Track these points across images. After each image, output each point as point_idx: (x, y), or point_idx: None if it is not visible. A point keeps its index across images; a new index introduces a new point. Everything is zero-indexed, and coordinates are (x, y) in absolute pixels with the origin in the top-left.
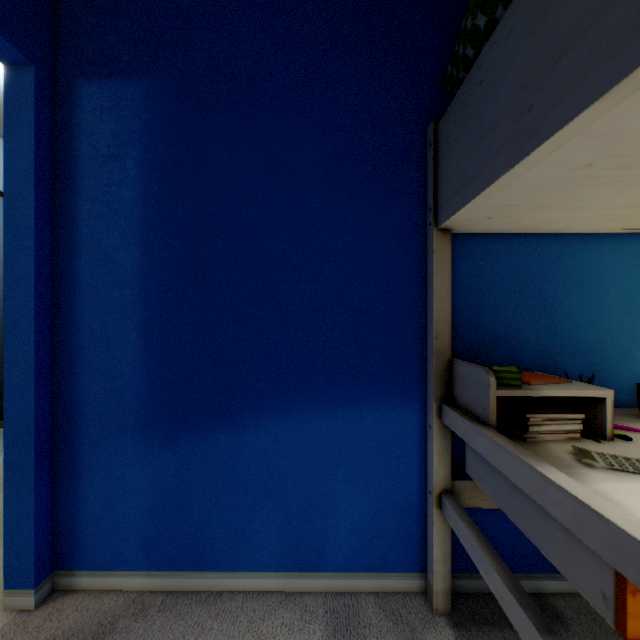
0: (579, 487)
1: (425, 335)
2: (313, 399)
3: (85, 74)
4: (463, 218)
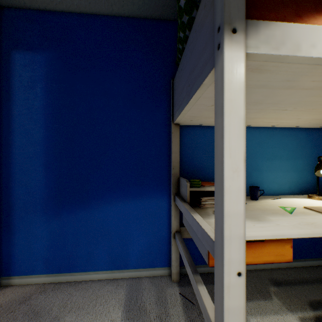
0: (201, 219)
1: (170, 167)
2: (123, 195)
3: (16, 48)
4: (181, 120)
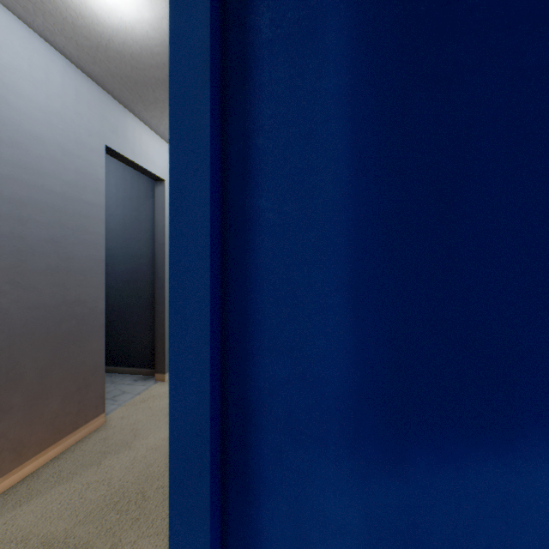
0: None
1: None
2: None
3: None
4: None
